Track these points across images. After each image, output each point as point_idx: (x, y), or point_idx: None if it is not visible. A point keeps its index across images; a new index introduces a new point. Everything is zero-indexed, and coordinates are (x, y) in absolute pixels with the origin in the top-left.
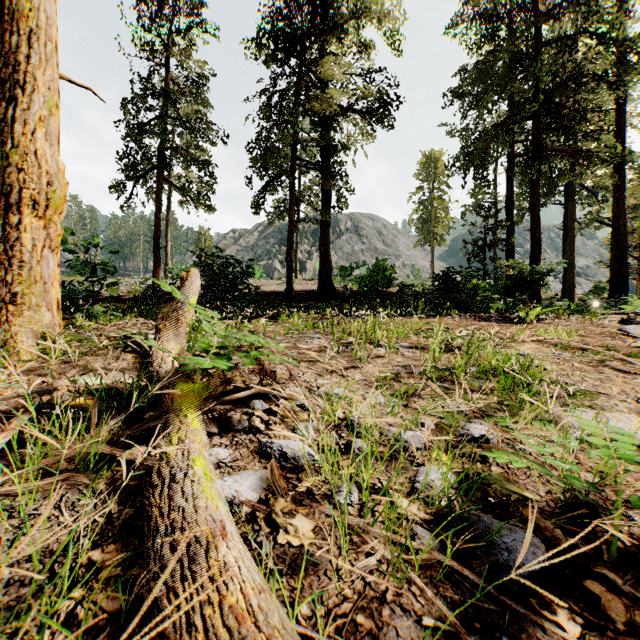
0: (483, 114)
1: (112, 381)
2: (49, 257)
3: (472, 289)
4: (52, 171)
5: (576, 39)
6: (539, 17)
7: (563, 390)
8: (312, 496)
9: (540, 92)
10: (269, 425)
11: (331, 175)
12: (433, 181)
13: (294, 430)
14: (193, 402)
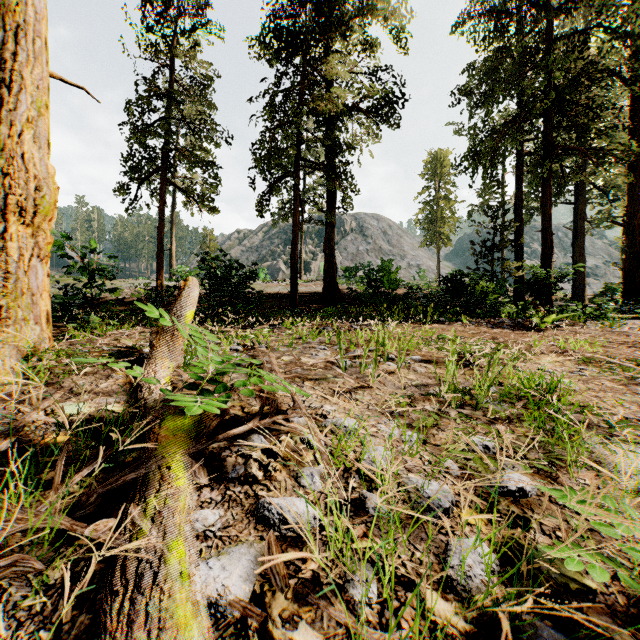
0: (492, 112)
1: (92, 414)
2: (38, 267)
3: (482, 292)
4: (41, 175)
5: (589, 34)
6: (550, 12)
7: (597, 417)
8: (319, 587)
9: (551, 89)
10: (268, 472)
11: (336, 176)
12: (439, 181)
13: (297, 478)
14: (181, 443)
